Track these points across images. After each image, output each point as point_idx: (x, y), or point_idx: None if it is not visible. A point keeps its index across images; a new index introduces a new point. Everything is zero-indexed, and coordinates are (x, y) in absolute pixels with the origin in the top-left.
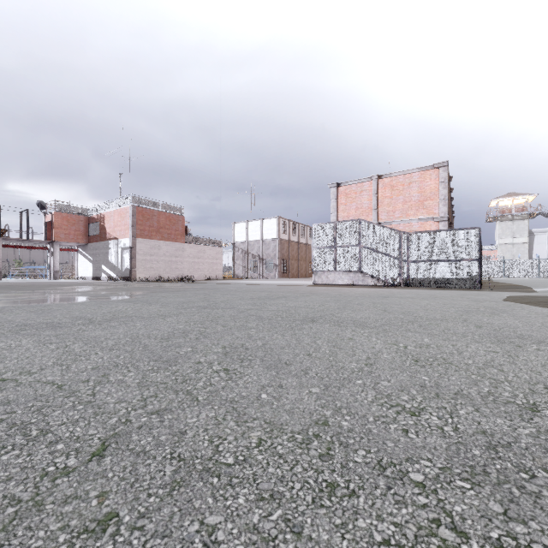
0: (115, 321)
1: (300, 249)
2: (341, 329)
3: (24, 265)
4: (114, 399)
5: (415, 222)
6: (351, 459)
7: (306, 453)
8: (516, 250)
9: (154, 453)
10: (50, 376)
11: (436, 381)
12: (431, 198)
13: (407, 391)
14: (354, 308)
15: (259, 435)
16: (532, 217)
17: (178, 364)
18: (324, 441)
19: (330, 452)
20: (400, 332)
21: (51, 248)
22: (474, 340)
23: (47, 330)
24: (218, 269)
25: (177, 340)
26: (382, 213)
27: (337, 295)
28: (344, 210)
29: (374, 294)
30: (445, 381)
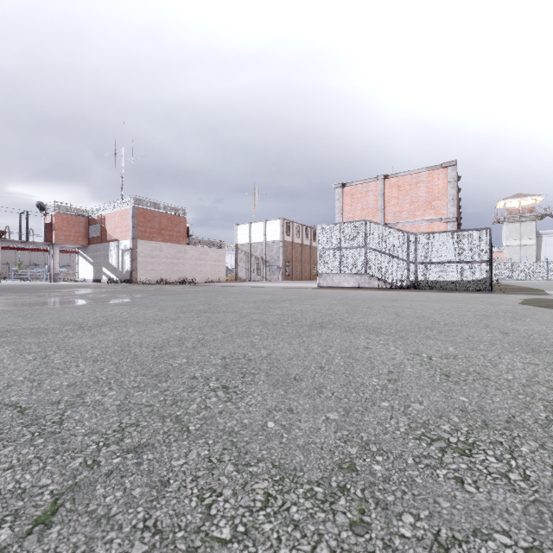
0: (106, 327)
1: (304, 251)
2: (353, 336)
3: (24, 267)
4: (84, 429)
5: (423, 223)
6: (395, 531)
7: (332, 519)
8: (524, 252)
9: (121, 519)
10: (16, 395)
11: (478, 403)
12: (439, 198)
13: (446, 418)
14: (363, 312)
15: (265, 487)
16: (540, 218)
17: (169, 379)
18: (353, 498)
19: (364, 518)
20: (419, 340)
21: (51, 250)
22: (505, 349)
23: (30, 337)
24: (221, 271)
25: (172, 349)
26: (388, 214)
27: (344, 298)
28: (349, 210)
29: (383, 297)
30: (489, 403)
